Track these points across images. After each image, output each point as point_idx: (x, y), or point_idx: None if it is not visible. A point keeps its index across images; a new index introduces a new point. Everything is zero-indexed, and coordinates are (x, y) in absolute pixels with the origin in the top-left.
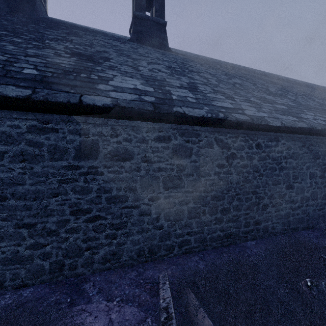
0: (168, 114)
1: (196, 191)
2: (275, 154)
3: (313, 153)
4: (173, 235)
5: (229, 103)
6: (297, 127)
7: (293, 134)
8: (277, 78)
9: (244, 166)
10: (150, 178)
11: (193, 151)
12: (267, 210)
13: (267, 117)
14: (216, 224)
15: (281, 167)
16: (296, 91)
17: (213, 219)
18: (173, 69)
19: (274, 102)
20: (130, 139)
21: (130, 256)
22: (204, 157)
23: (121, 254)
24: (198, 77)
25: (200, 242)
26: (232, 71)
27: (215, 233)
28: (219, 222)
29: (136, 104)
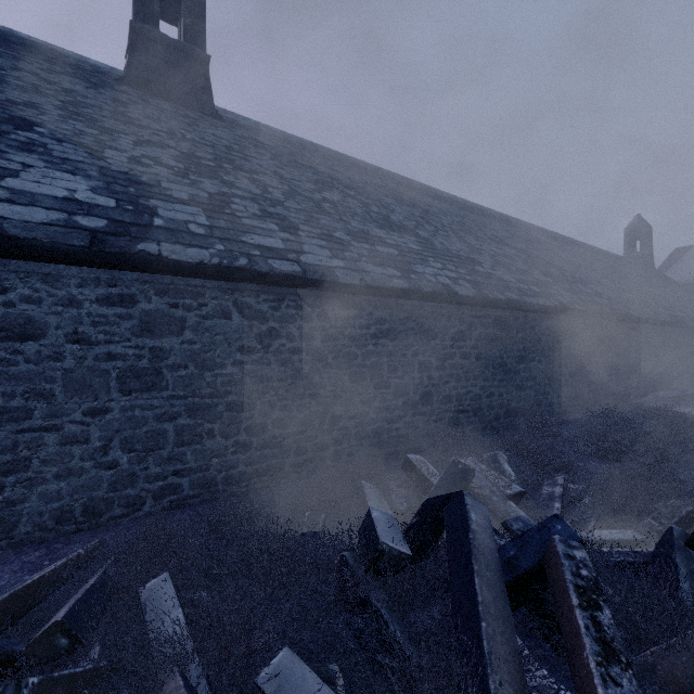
0: (124, 256)
1: (194, 395)
2: (355, 331)
3: (424, 330)
4: (143, 477)
5: (281, 240)
6: (391, 287)
7: (390, 299)
8: (435, 195)
9: (295, 351)
10: (87, 373)
11: (188, 324)
12: (341, 424)
13: (340, 268)
14: (238, 453)
15: (368, 353)
16: (447, 223)
17: (230, 444)
18: (197, 160)
19: (381, 241)
20: (39, 299)
21: (37, 525)
22: (212, 334)
23: (15, 522)
24: (247, 182)
25: (204, 486)
26: (341, 173)
27: (236, 468)
28: (244, 449)
29: (48, 233)
